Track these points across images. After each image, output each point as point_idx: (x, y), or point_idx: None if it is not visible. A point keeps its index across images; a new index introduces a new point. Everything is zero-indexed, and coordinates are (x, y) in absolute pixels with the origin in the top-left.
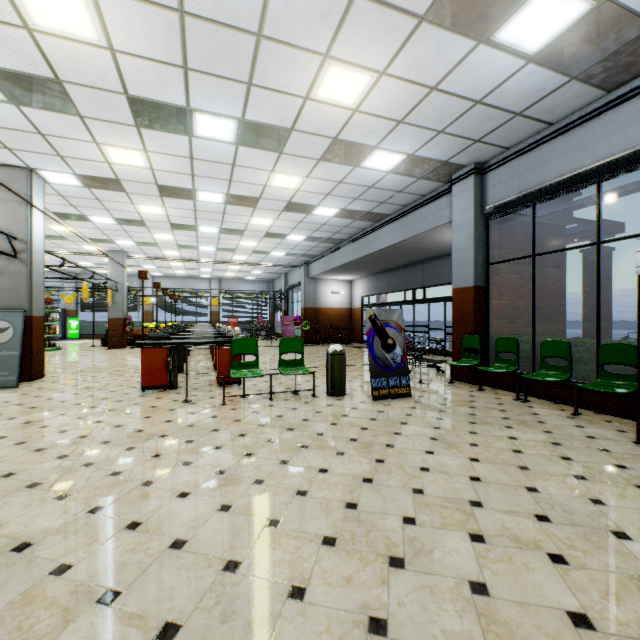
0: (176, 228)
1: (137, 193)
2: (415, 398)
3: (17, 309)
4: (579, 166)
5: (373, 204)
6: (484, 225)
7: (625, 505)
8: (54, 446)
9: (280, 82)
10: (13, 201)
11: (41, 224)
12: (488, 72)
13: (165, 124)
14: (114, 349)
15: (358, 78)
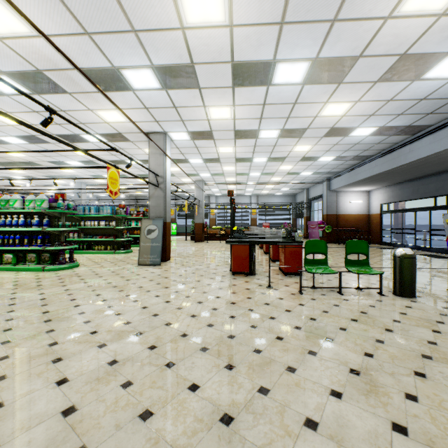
0: (238, 161)
1: (220, 139)
2: None
3: (159, 218)
4: None
5: (417, 117)
6: None
7: None
8: (200, 314)
9: (365, 8)
10: (157, 153)
11: (169, 166)
12: None
13: (252, 80)
14: (198, 242)
15: None
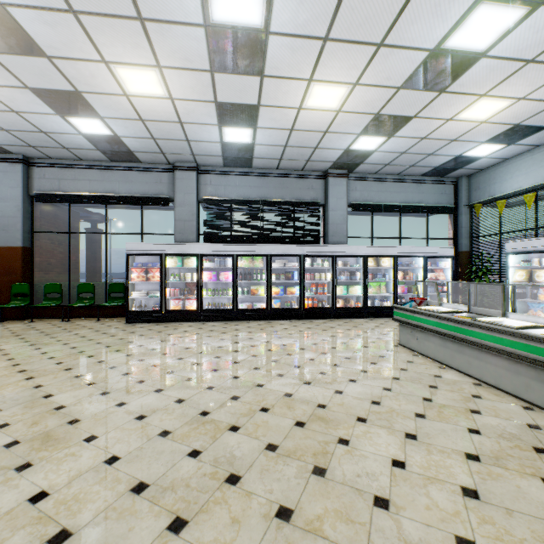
0: None
1: None
2: None
3: None
4: (98, 191)
5: None
6: (31, 203)
7: (130, 337)
8: None
9: None
10: None
11: None
12: (57, 126)
13: None
14: None
15: None
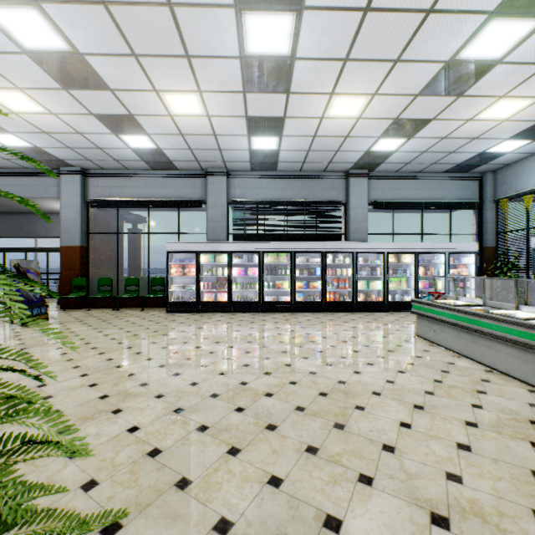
0: None
1: None
2: (54, 320)
3: None
4: (141, 196)
5: None
6: (87, 208)
7: (172, 324)
8: None
9: None
10: None
11: None
12: (111, 142)
13: None
14: None
15: (34, 106)
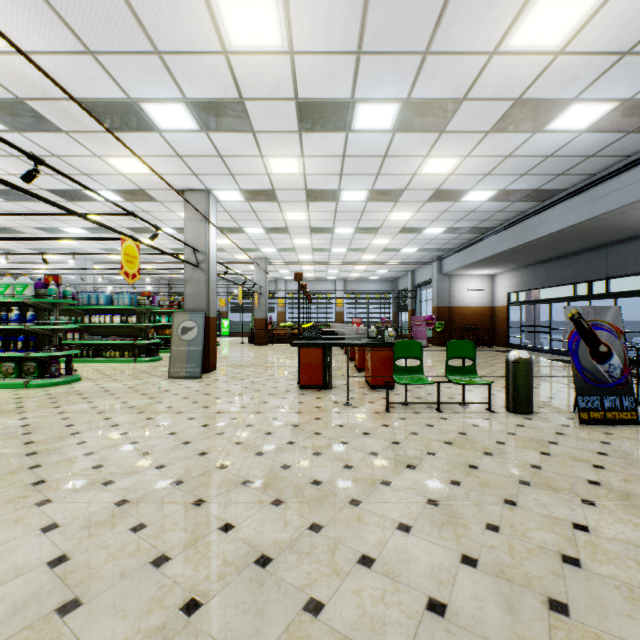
0: (314, 232)
1: (287, 201)
2: None
3: (199, 311)
4: None
5: (545, 178)
6: None
7: None
8: (248, 440)
9: (464, 40)
10: (196, 220)
11: (214, 237)
12: None
13: (325, 123)
14: (259, 346)
15: (578, 3)
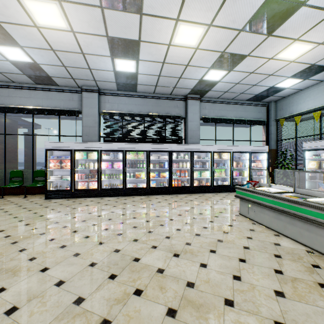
0: None
1: None
2: None
3: None
4: (26, 105)
5: None
6: None
7: (43, 211)
8: None
9: None
10: None
11: None
12: None
13: None
14: None
15: None
